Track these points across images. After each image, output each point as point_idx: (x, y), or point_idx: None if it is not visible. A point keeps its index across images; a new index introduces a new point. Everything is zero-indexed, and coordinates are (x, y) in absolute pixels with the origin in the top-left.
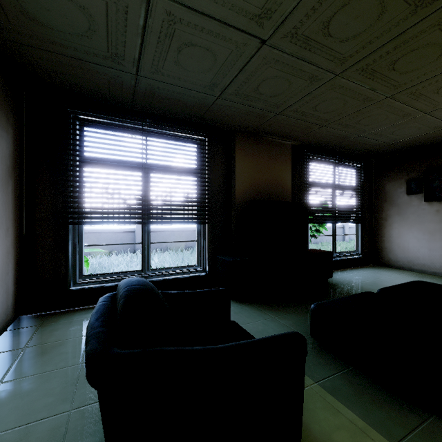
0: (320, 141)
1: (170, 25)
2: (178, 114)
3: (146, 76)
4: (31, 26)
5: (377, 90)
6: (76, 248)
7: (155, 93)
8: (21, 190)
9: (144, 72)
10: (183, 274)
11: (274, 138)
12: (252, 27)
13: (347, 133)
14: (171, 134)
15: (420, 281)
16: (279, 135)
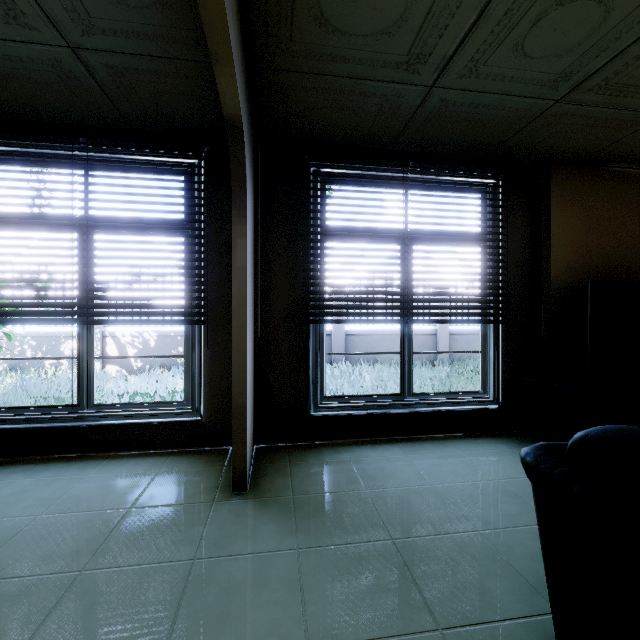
0: None
1: None
2: (460, 147)
3: (446, 85)
4: (316, 38)
5: None
6: (318, 357)
7: (444, 114)
8: (256, 278)
9: (447, 78)
10: (461, 405)
11: (623, 167)
12: None
13: None
14: (444, 181)
15: None
16: (639, 158)
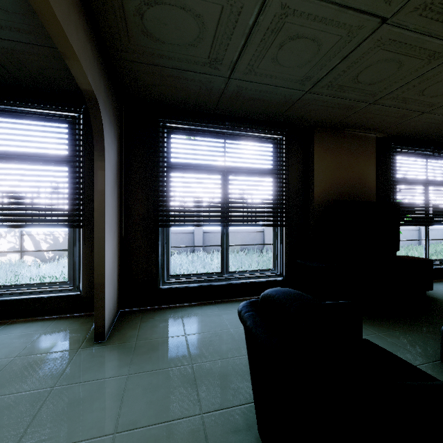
0: (413, 130)
1: (280, 19)
2: (257, 115)
3: (238, 78)
4: (146, 43)
5: None
6: (164, 249)
7: (241, 95)
8: (121, 196)
9: (237, 74)
10: (260, 278)
11: (356, 131)
12: (376, 6)
13: None
14: (249, 135)
15: None
16: (364, 127)
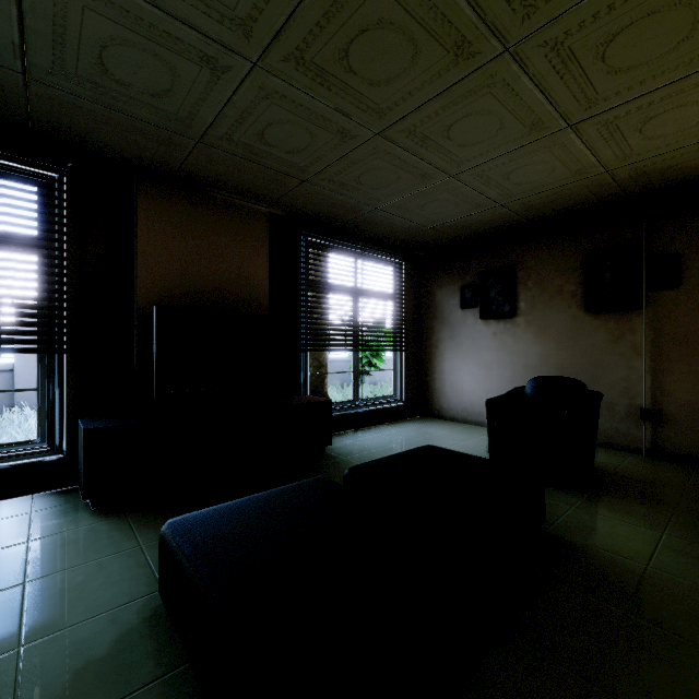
0: (318, 211)
1: None
2: None
3: None
4: None
5: (352, 116)
6: None
7: None
8: None
9: None
10: None
11: (231, 197)
12: None
13: (354, 201)
14: None
15: (427, 447)
16: (236, 190)
